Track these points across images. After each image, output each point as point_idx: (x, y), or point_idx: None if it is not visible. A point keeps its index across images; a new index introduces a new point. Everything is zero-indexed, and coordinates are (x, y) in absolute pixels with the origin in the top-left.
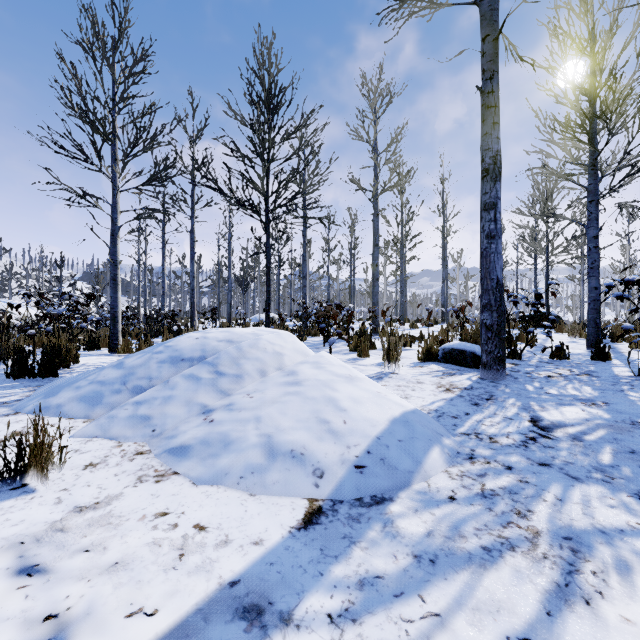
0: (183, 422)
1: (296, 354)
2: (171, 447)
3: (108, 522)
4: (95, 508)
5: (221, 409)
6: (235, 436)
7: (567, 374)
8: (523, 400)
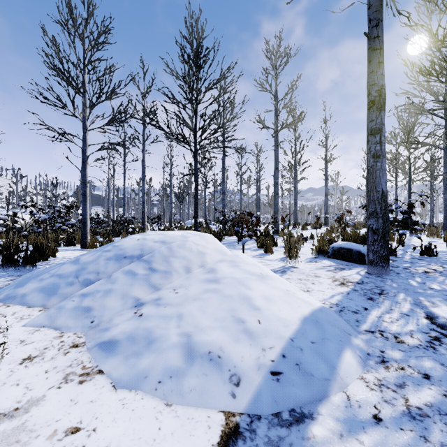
0: (117, 314)
1: (216, 253)
2: (102, 341)
3: (17, 439)
4: (12, 416)
5: (150, 303)
6: (158, 333)
7: (441, 270)
8: (412, 295)
